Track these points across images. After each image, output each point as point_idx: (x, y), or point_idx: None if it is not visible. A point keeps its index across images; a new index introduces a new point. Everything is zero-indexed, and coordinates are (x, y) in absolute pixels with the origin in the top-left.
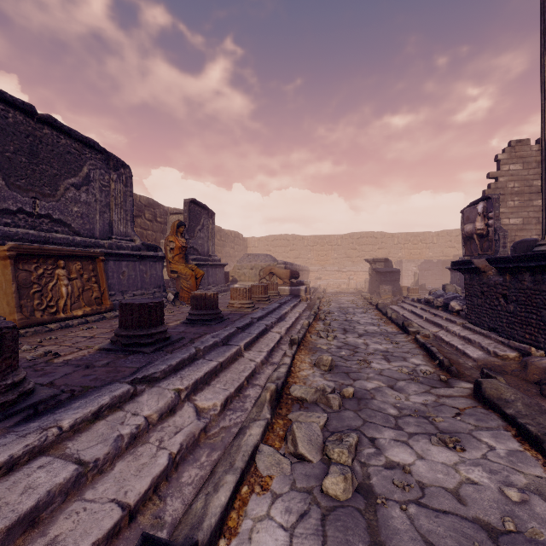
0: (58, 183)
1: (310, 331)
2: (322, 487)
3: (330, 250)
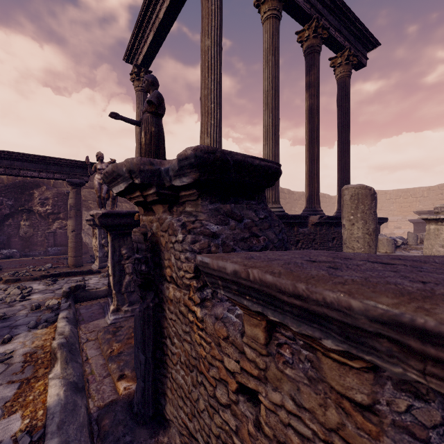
0: None
1: None
2: None
3: (414, 202)
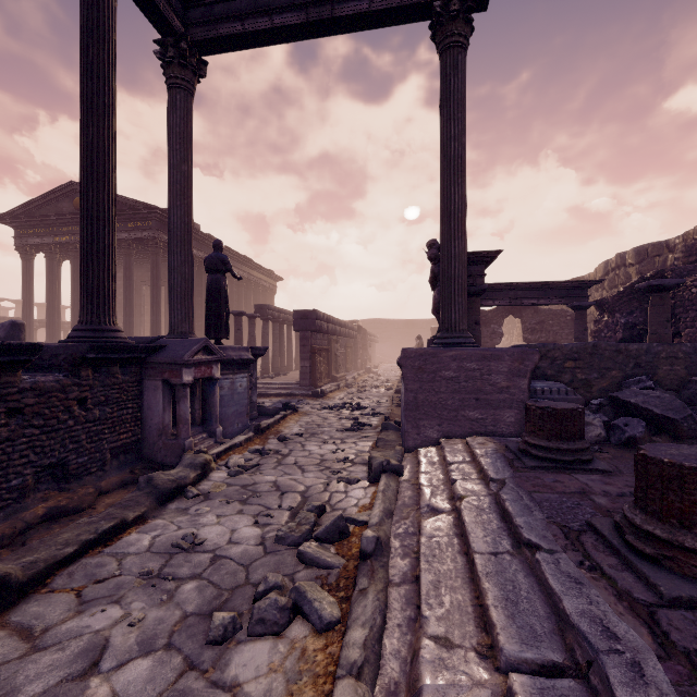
0: None
1: None
2: (326, 506)
3: None
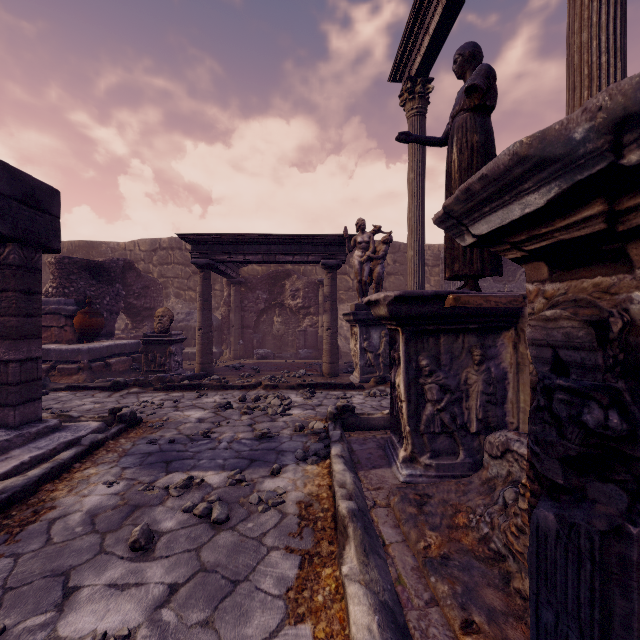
0: (516, 273)
1: None
2: None
3: None
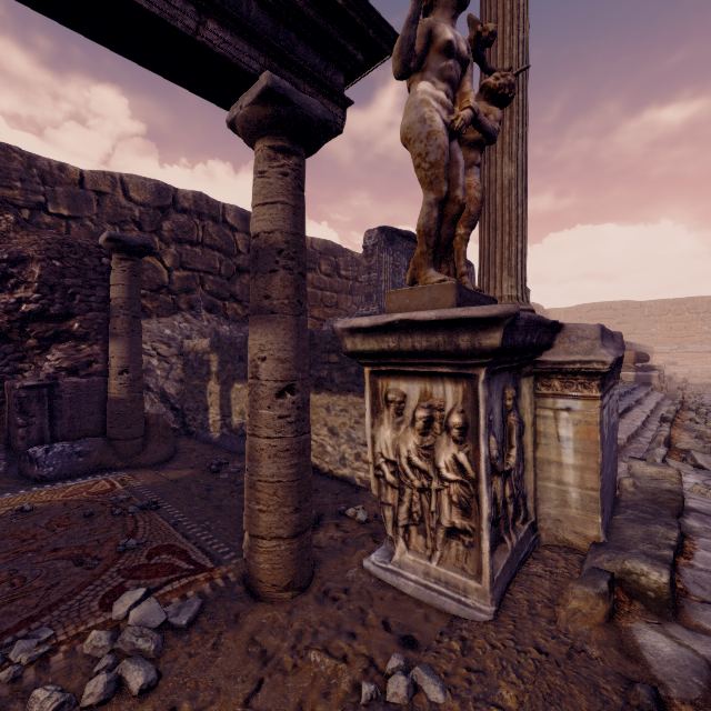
0: None
1: (678, 417)
2: None
3: (694, 320)
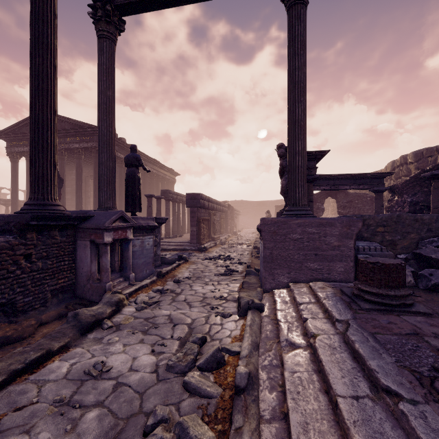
0: None
1: None
2: (207, 337)
3: None
